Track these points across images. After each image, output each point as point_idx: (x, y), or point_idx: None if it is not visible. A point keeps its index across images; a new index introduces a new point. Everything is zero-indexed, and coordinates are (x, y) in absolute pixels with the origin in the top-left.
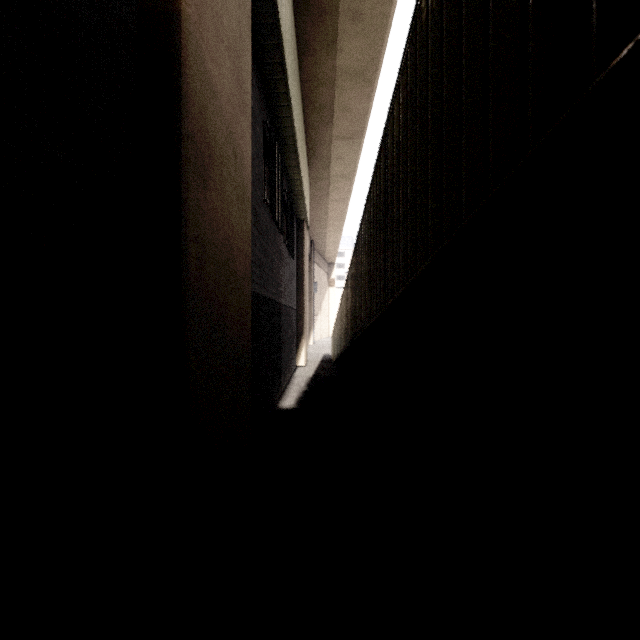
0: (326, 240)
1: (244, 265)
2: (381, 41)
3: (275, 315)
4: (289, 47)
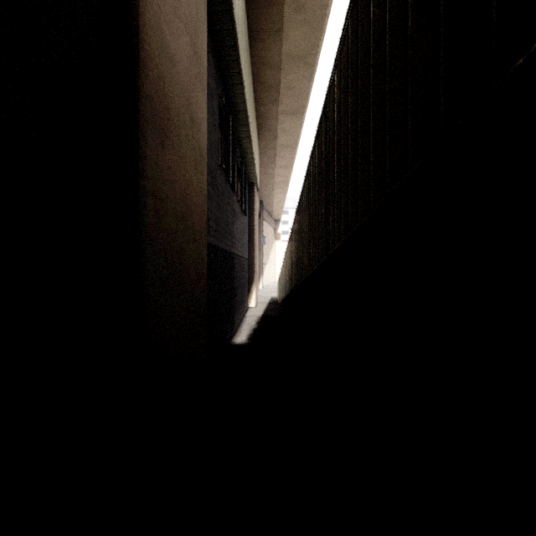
0: (273, 200)
1: (201, 219)
2: (320, 29)
3: (229, 264)
4: (241, 33)
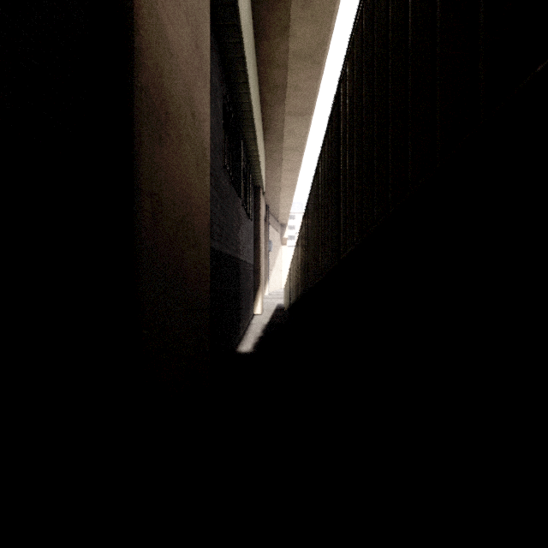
0: (279, 205)
1: (203, 223)
2: (328, 26)
3: (234, 270)
4: (246, 29)
